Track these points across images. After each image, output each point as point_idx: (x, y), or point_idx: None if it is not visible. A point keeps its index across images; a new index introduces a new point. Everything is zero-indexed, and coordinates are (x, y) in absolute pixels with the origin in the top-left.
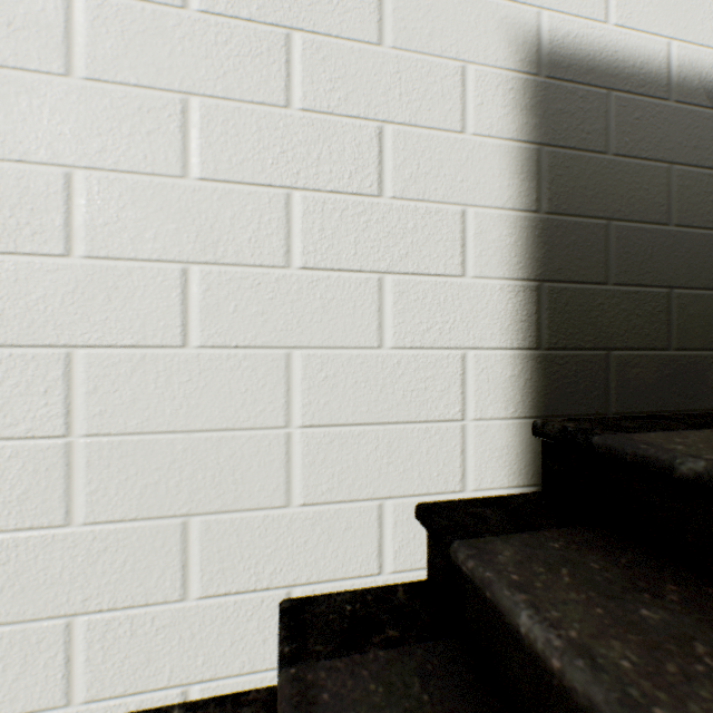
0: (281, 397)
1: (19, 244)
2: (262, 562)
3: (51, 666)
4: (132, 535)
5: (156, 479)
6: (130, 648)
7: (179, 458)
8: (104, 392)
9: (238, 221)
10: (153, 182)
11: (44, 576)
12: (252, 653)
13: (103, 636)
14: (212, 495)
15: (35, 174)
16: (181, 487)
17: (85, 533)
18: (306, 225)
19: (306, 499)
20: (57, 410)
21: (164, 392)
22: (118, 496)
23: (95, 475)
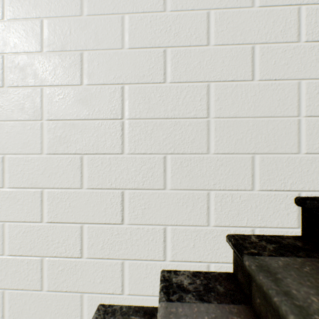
0: (295, 102)
1: (191, 42)
2: (286, 178)
3: (202, 209)
4: (231, 160)
5: (241, 137)
6: (231, 207)
7: (250, 129)
8: (221, 100)
9: (275, 23)
10: (239, 11)
11: (199, 173)
12: (281, 219)
13: (220, 200)
14: (264, 145)
15: (196, 14)
16: (251, 141)
17: (214, 157)
18: (307, 21)
19: (307, 151)
20: (204, 107)
21: (244, 100)
22: (226, 143)
23: (217, 134)
